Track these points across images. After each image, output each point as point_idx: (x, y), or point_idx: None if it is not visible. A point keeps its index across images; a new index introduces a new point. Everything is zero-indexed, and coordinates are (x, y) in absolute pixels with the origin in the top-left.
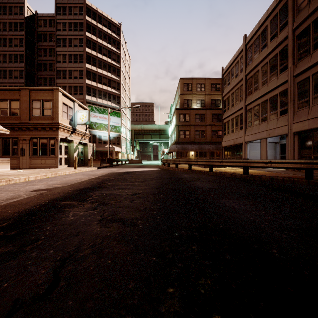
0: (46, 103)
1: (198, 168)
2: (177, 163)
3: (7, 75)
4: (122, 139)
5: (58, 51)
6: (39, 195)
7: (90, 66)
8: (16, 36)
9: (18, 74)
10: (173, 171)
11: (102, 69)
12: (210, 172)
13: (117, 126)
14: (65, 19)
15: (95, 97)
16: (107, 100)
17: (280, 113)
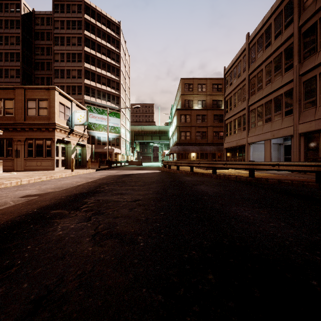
0: (42, 103)
1: (200, 170)
2: (178, 165)
3: (3, 74)
4: (122, 141)
5: (56, 50)
6: (27, 201)
7: (89, 65)
8: (12, 34)
9: (14, 73)
10: (175, 174)
11: (101, 69)
12: (213, 175)
13: (116, 127)
14: (63, 17)
15: (94, 97)
16: (106, 100)
17: (285, 113)
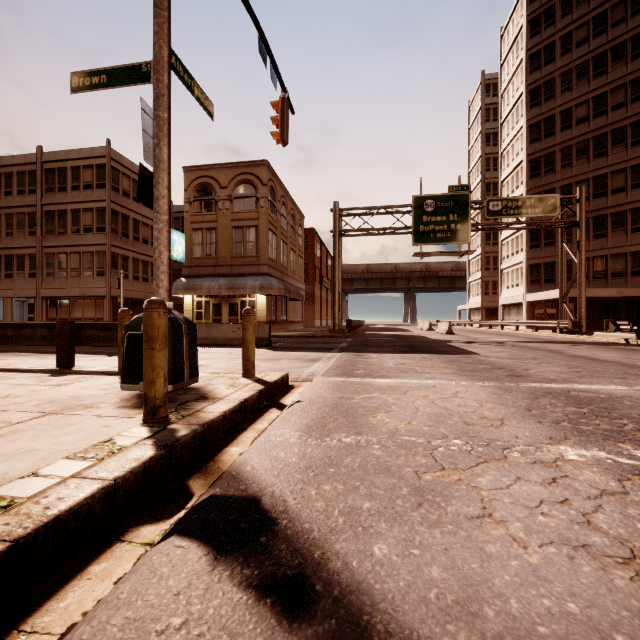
0: None
1: None
2: None
3: None
4: None
5: None
6: None
7: None
8: None
9: None
10: None
11: None
12: None
13: None
14: None
15: None
16: None
17: (29, 274)
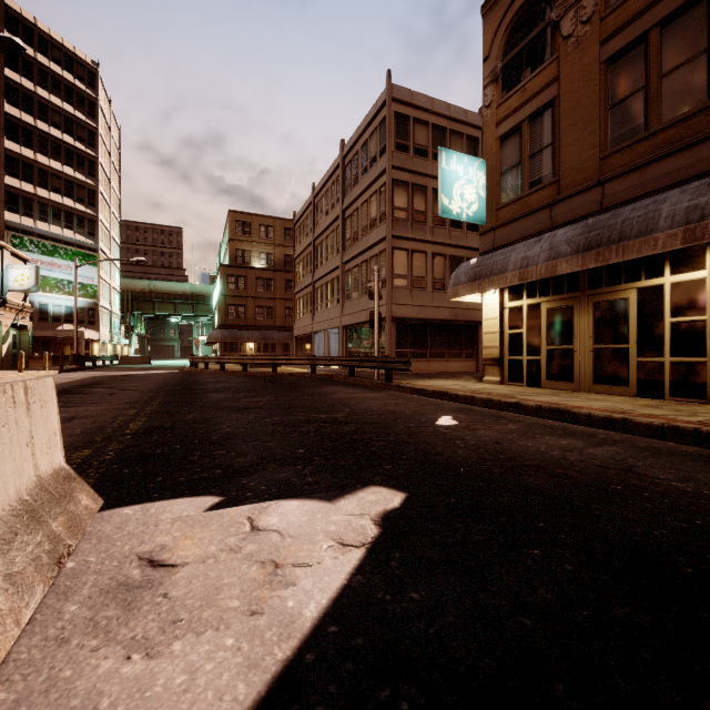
0: None
1: (240, 368)
2: (206, 361)
3: None
4: (102, 313)
5: None
6: None
7: (17, 146)
8: None
9: None
10: (198, 373)
11: (48, 157)
12: (243, 372)
13: (89, 284)
14: None
15: (31, 216)
16: (62, 225)
17: (337, 301)
